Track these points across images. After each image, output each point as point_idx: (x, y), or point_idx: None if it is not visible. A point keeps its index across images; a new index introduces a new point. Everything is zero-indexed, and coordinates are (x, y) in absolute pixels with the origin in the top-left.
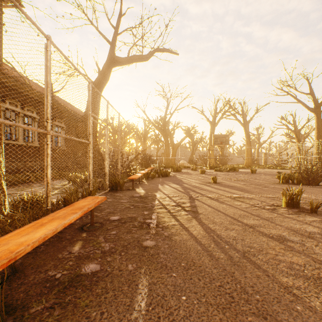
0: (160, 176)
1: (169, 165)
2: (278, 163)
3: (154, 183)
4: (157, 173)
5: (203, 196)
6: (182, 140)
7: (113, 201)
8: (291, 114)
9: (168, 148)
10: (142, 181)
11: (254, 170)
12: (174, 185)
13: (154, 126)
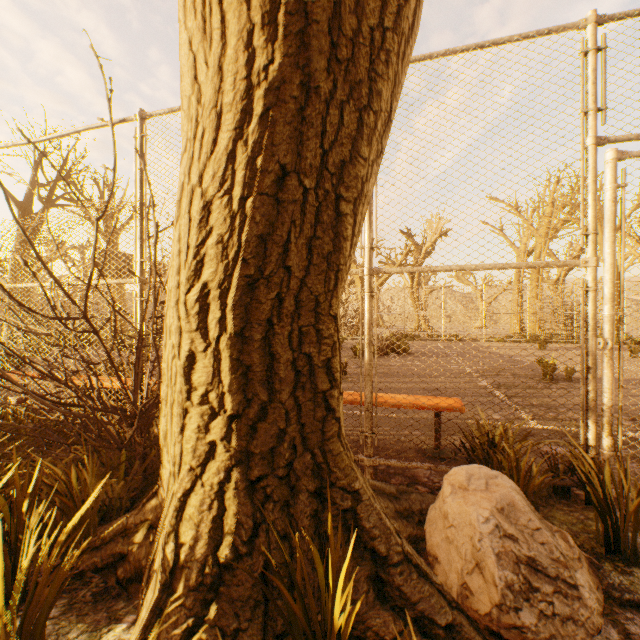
0: None
1: None
2: None
3: None
4: None
5: (514, 398)
6: None
7: None
8: None
9: None
10: None
11: None
12: None
13: None
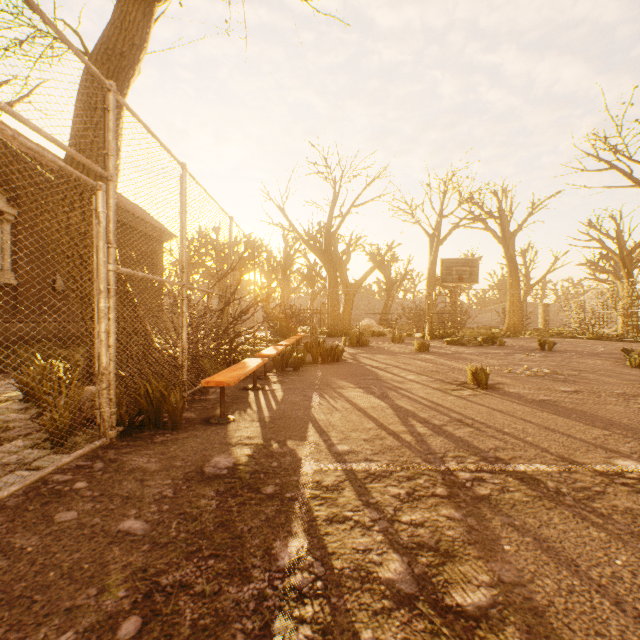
0: (317, 360)
1: (338, 329)
2: (584, 325)
3: (300, 389)
4: (311, 353)
5: (500, 476)
6: (366, 274)
7: (75, 528)
8: (610, 217)
9: (336, 292)
10: (265, 380)
11: (549, 343)
12: (362, 397)
13: (305, 243)
